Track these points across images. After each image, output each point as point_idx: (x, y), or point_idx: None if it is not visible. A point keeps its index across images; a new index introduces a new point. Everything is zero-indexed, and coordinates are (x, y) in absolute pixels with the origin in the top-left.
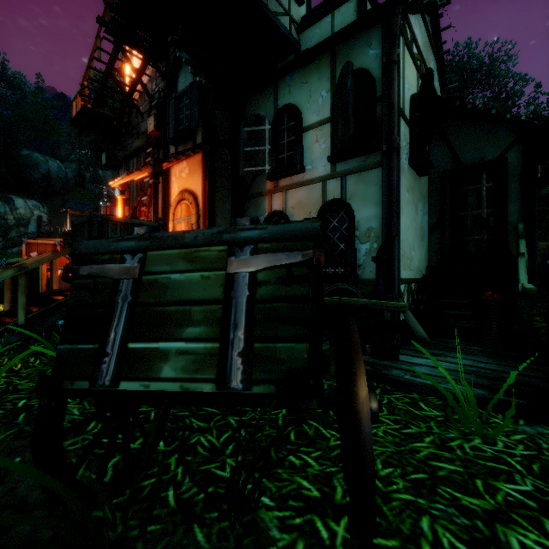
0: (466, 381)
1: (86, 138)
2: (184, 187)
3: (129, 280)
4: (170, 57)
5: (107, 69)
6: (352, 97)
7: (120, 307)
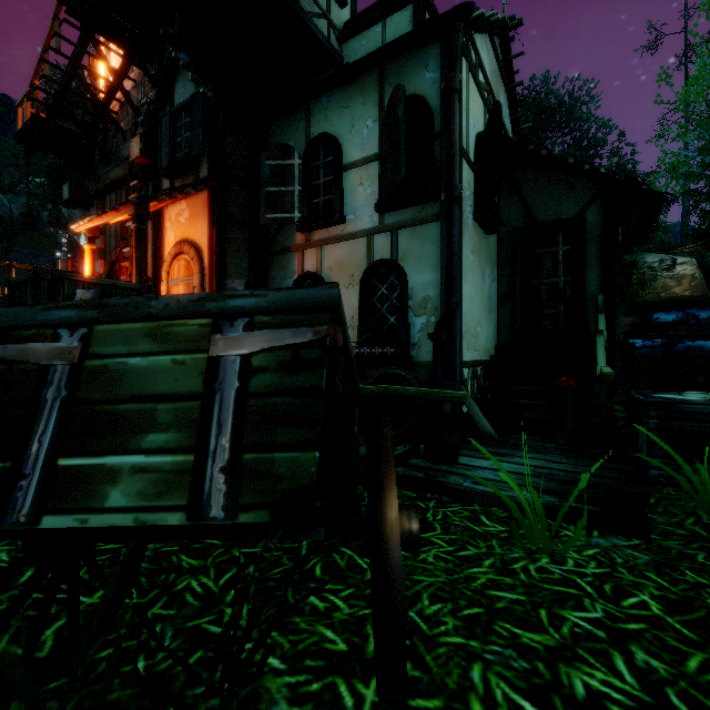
0: (535, 486)
1: (41, 161)
2: (182, 236)
3: (64, 367)
4: (164, 58)
5: (70, 66)
6: (404, 130)
7: (48, 406)
